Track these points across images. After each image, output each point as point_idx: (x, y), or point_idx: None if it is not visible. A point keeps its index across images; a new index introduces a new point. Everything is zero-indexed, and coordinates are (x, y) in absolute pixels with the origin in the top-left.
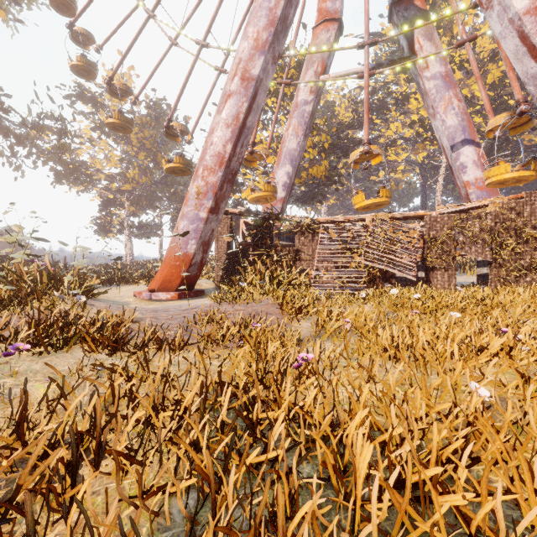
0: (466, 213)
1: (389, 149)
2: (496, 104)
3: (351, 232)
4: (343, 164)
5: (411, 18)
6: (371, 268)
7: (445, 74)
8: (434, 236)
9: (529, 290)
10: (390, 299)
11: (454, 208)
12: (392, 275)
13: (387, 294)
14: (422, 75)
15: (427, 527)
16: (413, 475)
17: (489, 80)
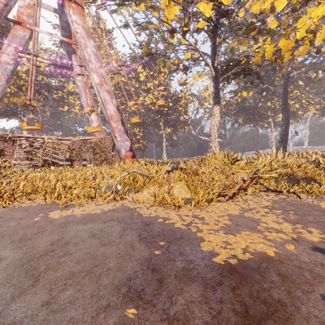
0: (86, 140)
1: (70, 96)
2: (115, 94)
3: (37, 143)
4: (38, 99)
5: (71, 51)
6: (47, 159)
7: (85, 82)
8: (74, 148)
9: (99, 166)
10: (50, 170)
11: (82, 138)
12: (57, 163)
13: (50, 169)
14: (76, 78)
15: (30, 187)
16: (31, 186)
17: (114, 81)
